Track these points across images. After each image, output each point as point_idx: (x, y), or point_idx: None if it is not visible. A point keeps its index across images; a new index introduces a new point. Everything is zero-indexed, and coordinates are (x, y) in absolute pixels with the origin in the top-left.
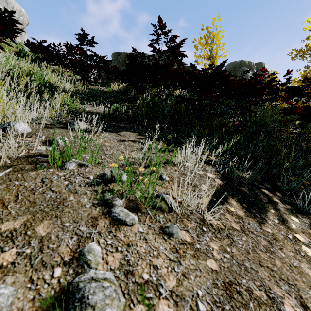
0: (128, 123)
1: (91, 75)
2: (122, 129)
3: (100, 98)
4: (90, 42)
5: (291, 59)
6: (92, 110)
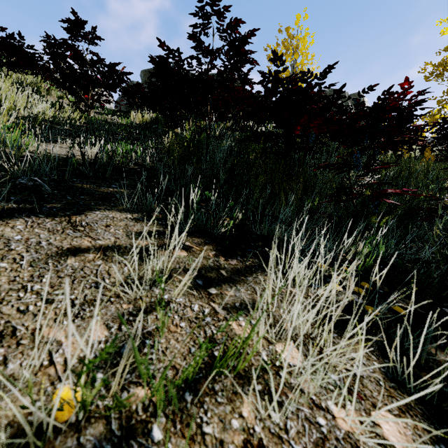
0: (131, 183)
1: (93, 96)
2: (99, 204)
3: (100, 134)
4: (88, 36)
5: (425, 79)
6: (62, 152)
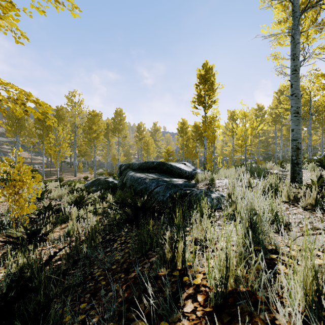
0: None
1: None
2: None
3: None
4: None
5: None
6: None
